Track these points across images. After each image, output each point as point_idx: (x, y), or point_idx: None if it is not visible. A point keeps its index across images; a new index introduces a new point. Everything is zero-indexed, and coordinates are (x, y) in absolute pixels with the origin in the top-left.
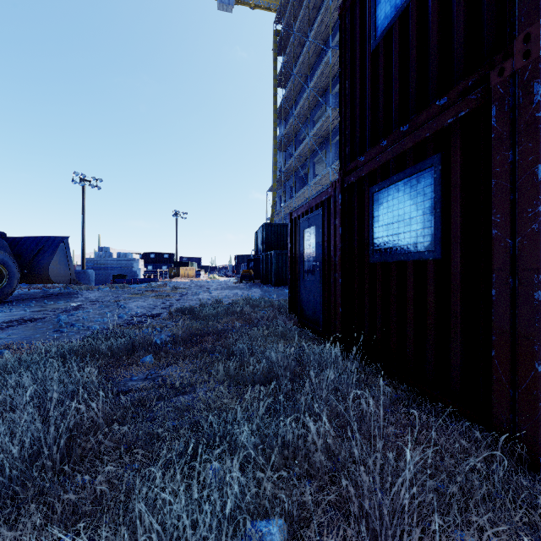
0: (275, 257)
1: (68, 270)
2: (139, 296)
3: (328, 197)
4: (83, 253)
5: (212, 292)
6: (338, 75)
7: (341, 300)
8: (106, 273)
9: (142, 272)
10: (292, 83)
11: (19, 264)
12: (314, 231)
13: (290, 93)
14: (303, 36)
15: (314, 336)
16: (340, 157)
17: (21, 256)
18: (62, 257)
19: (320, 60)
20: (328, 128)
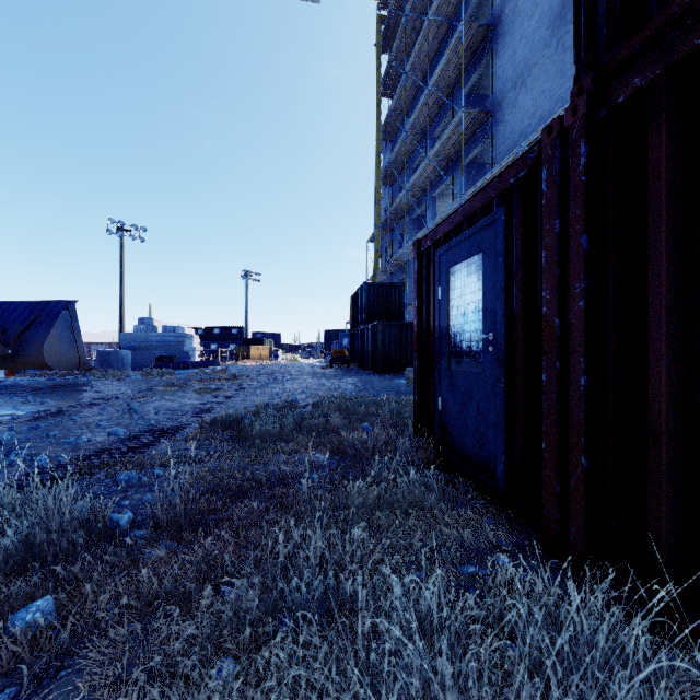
0: (379, 331)
1: (74, 351)
2: (175, 389)
3: (525, 174)
4: (121, 327)
5: (287, 383)
6: (472, 65)
7: (587, 435)
8: (148, 354)
9: (198, 353)
10: (403, 86)
11: (2, 341)
12: (477, 265)
13: (400, 101)
14: (419, 19)
15: (480, 498)
16: (577, 47)
17: (7, 329)
18: (66, 331)
19: (444, 48)
20: (457, 142)
